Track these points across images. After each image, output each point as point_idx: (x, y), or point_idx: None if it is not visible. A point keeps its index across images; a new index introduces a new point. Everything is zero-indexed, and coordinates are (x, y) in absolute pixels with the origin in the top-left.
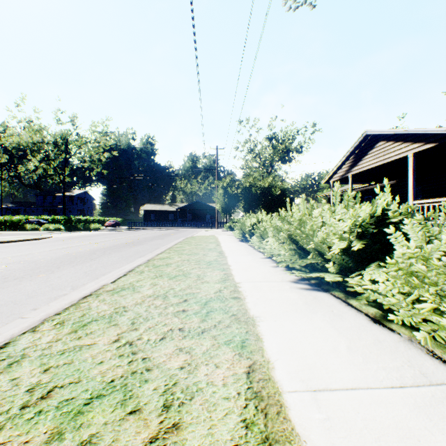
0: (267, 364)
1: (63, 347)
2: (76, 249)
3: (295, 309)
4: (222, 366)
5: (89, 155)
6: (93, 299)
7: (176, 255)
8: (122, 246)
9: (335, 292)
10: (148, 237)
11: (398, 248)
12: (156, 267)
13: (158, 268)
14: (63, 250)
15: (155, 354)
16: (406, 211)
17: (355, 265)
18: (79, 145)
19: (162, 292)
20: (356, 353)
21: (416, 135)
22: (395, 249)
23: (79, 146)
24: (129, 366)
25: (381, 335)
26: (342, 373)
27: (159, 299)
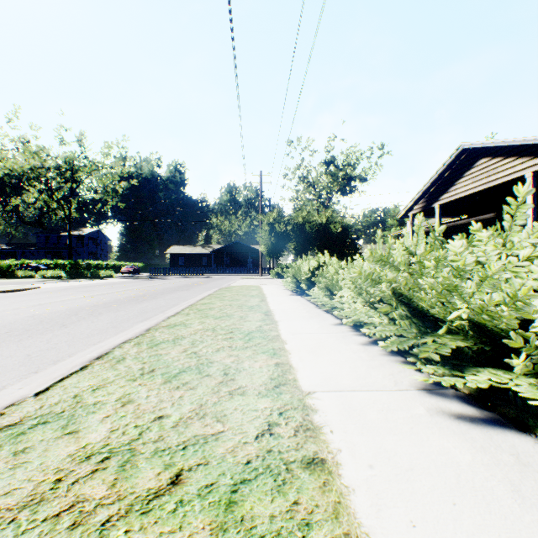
0: None
1: None
2: (55, 306)
3: None
4: None
5: (102, 184)
6: None
7: (197, 318)
8: (127, 301)
9: None
10: (169, 287)
11: None
12: (153, 345)
13: (155, 349)
14: (33, 308)
15: None
16: None
17: None
18: (89, 171)
19: (130, 434)
20: None
21: (537, 146)
22: None
23: (89, 173)
24: None
25: None
26: None
27: (105, 471)
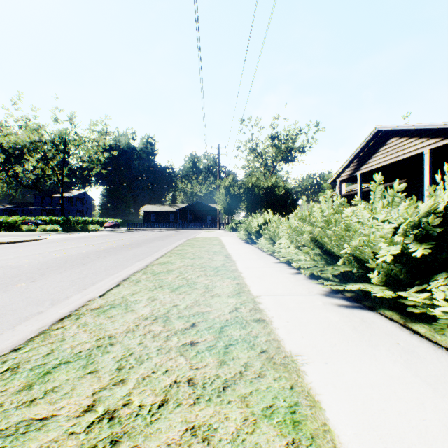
0: None
1: None
2: (69, 251)
3: (346, 341)
4: None
5: (88, 154)
6: (70, 323)
7: (178, 259)
8: (120, 248)
9: (385, 311)
10: (147, 238)
11: None
12: (155, 274)
13: (158, 276)
14: (54, 253)
15: (150, 444)
16: None
17: (407, 276)
18: (78, 144)
19: (162, 311)
20: None
21: (433, 130)
22: None
23: (78, 146)
24: None
25: None
26: None
27: (158, 322)
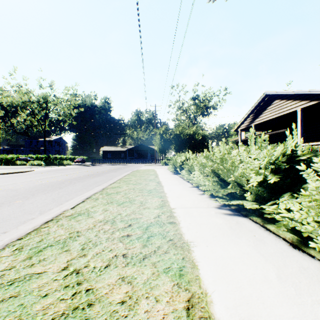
0: (205, 298)
1: (14, 276)
2: (50, 179)
3: (223, 234)
4: (162, 300)
5: (63, 110)
6: (53, 224)
7: (125, 184)
8: (85, 177)
9: (253, 217)
10: (105, 170)
11: (311, 182)
12: (108, 194)
13: (110, 196)
14: (40, 180)
15: (99, 284)
16: (309, 151)
17: (268, 195)
18: (56, 103)
19: (111, 217)
20: (287, 283)
21: (303, 95)
22: (303, 182)
23: (56, 104)
24: (71, 301)
25: (304, 262)
26: (280, 308)
27: (108, 224)
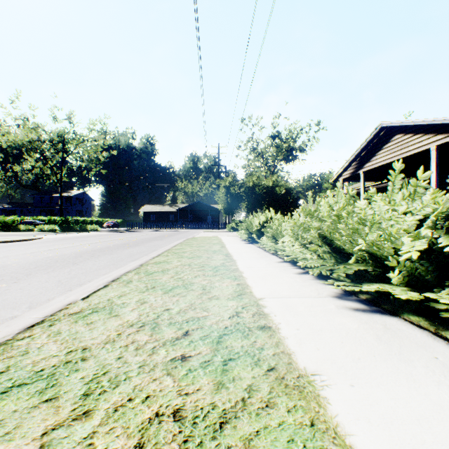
0: None
1: None
2: (62, 251)
3: (371, 354)
4: None
5: (87, 154)
6: (40, 330)
7: (175, 258)
8: (116, 247)
9: (409, 316)
10: (146, 238)
11: None
12: (149, 274)
13: (151, 276)
14: (46, 252)
15: None
16: None
17: (434, 276)
18: (77, 143)
19: (152, 316)
20: None
21: (440, 126)
22: None
23: (77, 145)
24: None
25: None
26: None
27: (144, 330)
